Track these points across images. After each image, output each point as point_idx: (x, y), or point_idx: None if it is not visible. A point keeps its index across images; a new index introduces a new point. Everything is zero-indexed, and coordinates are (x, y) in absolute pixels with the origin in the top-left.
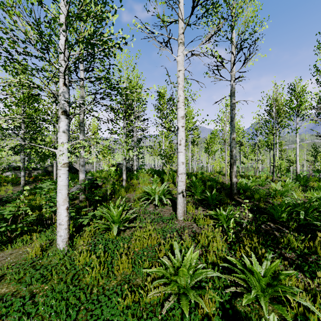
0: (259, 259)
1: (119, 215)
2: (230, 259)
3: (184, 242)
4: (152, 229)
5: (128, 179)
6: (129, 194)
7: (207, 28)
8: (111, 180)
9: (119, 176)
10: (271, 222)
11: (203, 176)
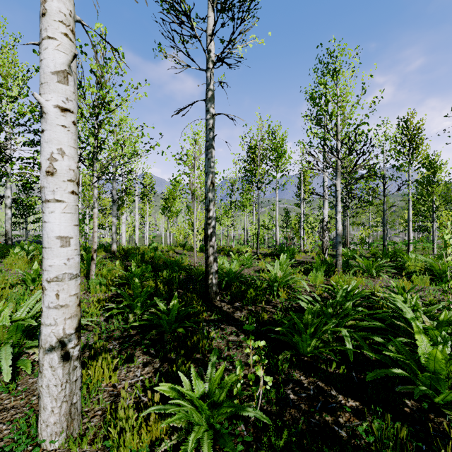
0: None
1: None
2: None
3: None
4: None
5: None
6: None
7: None
8: None
9: None
10: (298, 369)
11: (155, 257)
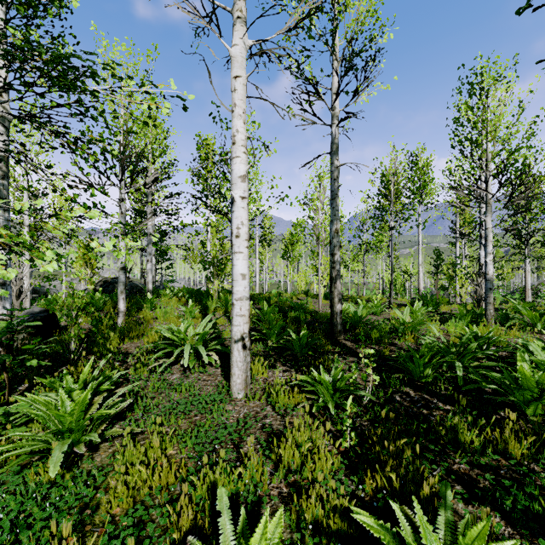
0: (422, 504)
1: (79, 412)
2: (365, 523)
3: (245, 468)
4: (169, 439)
5: (133, 310)
6: (129, 345)
7: (291, 12)
8: (95, 313)
9: (114, 304)
10: (409, 387)
11: (281, 301)
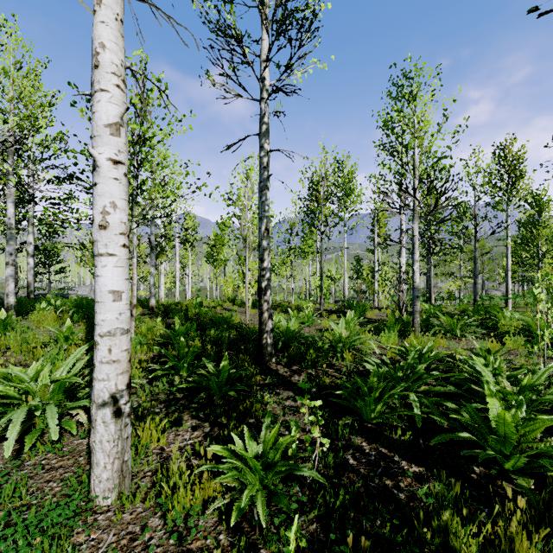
0: None
1: None
2: None
3: None
4: None
5: None
6: None
7: None
8: None
9: None
10: (360, 435)
11: (201, 314)
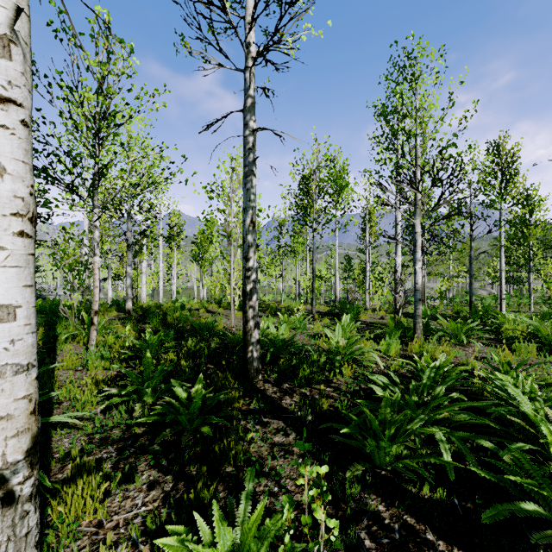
0: None
1: None
2: None
3: None
4: None
5: None
6: None
7: None
8: None
9: None
10: (374, 492)
11: (180, 319)
